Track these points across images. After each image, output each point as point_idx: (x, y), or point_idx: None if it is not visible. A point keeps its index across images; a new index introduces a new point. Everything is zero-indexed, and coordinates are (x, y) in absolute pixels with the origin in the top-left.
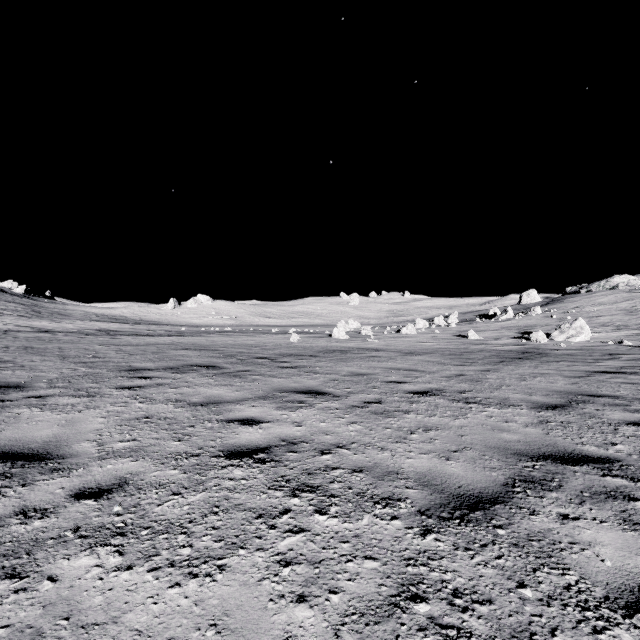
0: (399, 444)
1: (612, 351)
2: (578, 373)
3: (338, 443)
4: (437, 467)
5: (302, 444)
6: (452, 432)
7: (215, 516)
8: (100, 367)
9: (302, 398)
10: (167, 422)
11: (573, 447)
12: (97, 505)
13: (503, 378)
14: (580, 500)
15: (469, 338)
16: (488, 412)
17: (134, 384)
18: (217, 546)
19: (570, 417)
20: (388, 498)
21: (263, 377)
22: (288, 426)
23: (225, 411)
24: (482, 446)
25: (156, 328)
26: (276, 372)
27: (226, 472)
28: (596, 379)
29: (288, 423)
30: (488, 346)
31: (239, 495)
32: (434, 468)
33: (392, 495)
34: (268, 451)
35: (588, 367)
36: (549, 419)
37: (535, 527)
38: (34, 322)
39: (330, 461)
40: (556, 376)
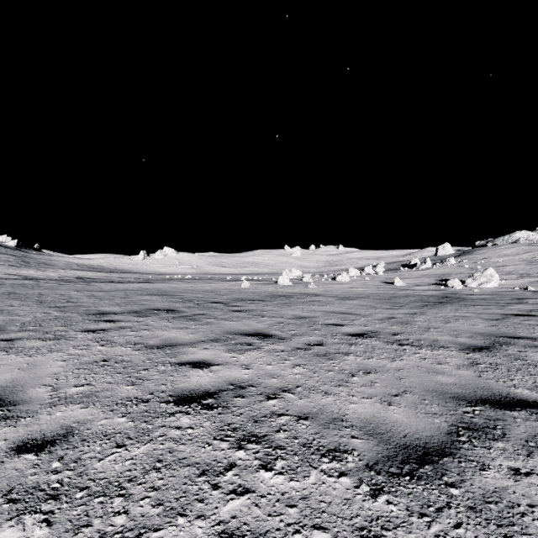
0: (342, 388)
1: (519, 296)
2: (494, 316)
3: (283, 387)
4: (380, 413)
5: (249, 388)
6: (390, 375)
7: (157, 473)
8: (71, 311)
9: (250, 340)
10: (123, 365)
11: (507, 390)
12: (36, 460)
13: (429, 321)
14: (527, 451)
15: (395, 284)
16: (421, 354)
17: (99, 327)
18: (155, 513)
19: (497, 359)
20: (334, 450)
21: (216, 320)
22: (236, 369)
23: (179, 354)
24: (421, 389)
25: (127, 276)
26: (228, 315)
27: (173, 420)
28: (511, 321)
29: (237, 366)
30: (412, 291)
31: (184, 447)
32: (377, 414)
33: (338, 446)
34: (216, 396)
35: (502, 310)
36: (478, 361)
37: (489, 485)
38: (22, 271)
39: (276, 407)
40: (476, 319)
